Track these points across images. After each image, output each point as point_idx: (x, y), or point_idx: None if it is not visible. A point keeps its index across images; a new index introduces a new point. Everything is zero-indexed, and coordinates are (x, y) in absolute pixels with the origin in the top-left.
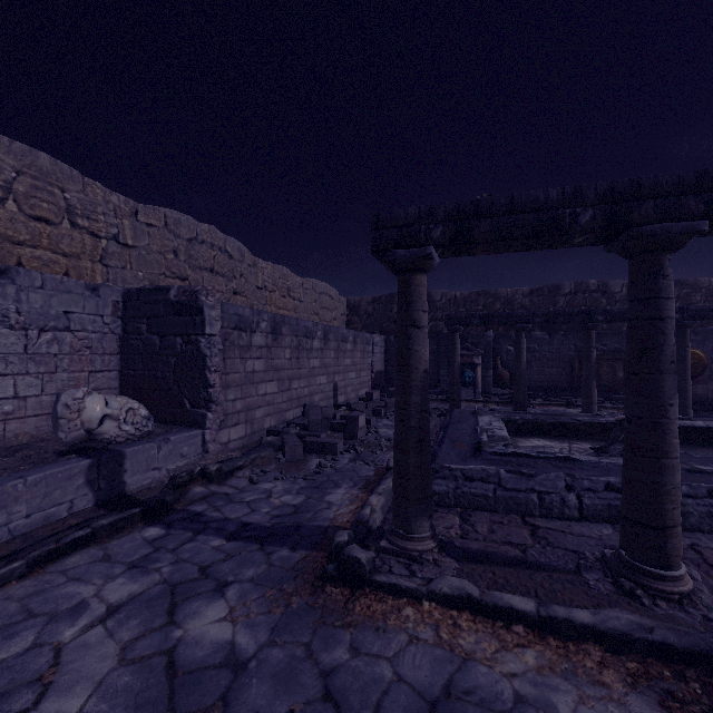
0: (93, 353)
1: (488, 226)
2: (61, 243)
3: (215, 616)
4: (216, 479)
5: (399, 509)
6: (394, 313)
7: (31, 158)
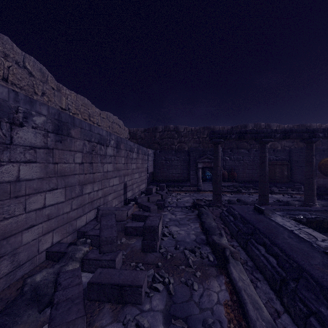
0: None
1: None
2: None
3: None
4: None
5: None
6: (157, 138)
7: None
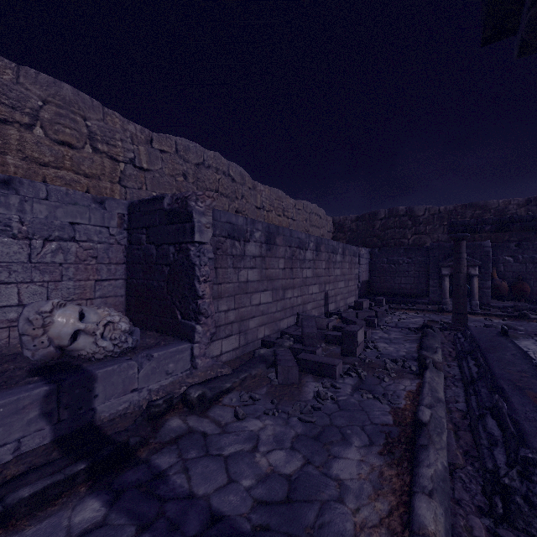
0: (99, 263)
1: None
2: (82, 165)
3: None
4: (198, 408)
5: None
6: (377, 229)
7: (55, 89)
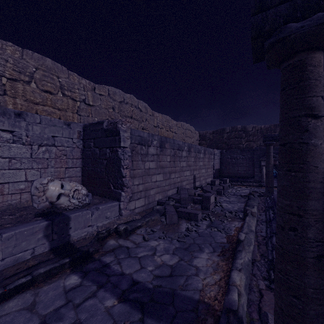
0: (67, 158)
1: None
2: (57, 103)
3: None
4: (123, 235)
5: None
6: (225, 138)
7: (42, 61)
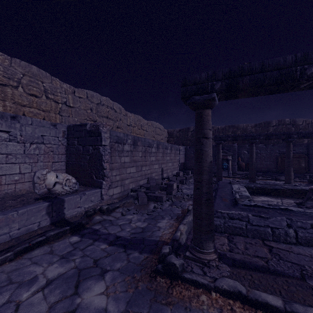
0: (54, 154)
1: (248, 80)
2: (42, 105)
3: (98, 291)
4: (106, 213)
5: (196, 236)
6: (189, 136)
7: (29, 68)
